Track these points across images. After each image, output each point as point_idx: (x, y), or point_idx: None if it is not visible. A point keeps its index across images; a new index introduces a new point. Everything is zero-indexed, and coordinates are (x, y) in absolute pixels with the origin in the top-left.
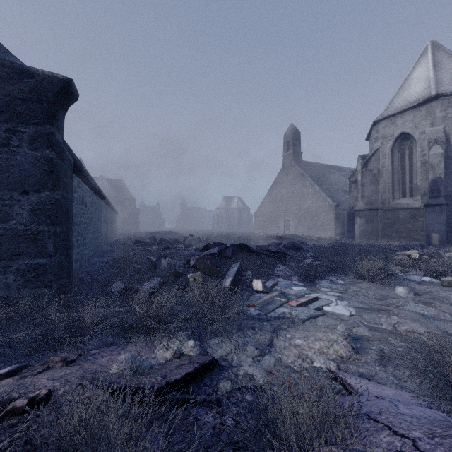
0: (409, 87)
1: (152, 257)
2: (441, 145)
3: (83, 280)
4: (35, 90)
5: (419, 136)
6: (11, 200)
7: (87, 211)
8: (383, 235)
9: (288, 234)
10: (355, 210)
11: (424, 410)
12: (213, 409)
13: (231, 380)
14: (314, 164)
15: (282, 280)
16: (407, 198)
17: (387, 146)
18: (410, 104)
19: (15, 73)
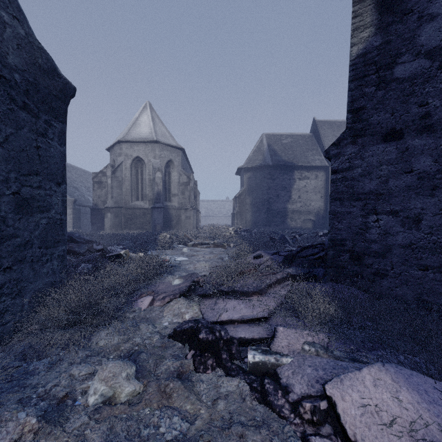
0: (140, 126)
1: None
2: (161, 172)
3: None
4: (63, 91)
5: (148, 162)
6: (50, 190)
7: None
8: (126, 227)
9: None
10: (106, 207)
11: None
12: None
13: None
14: None
15: None
16: (140, 201)
17: (128, 162)
18: (143, 140)
19: (50, 69)
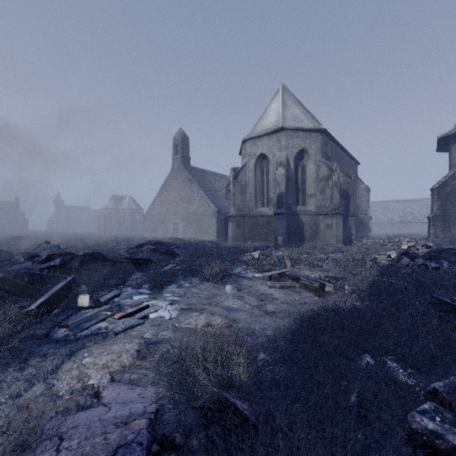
0: (267, 116)
1: None
2: (283, 167)
3: None
4: None
5: (272, 158)
6: None
7: None
8: (249, 238)
9: (172, 238)
10: (229, 216)
11: (135, 407)
12: None
13: None
14: (202, 170)
15: (129, 290)
16: (265, 207)
17: (252, 163)
18: (266, 131)
19: None
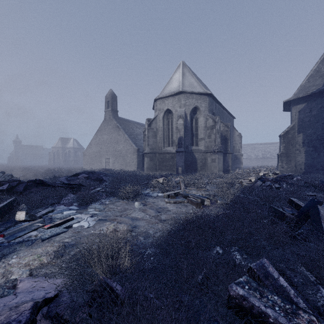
0: (171, 83)
1: None
2: (182, 119)
3: None
4: None
5: (175, 112)
6: None
7: None
8: (159, 168)
9: (103, 169)
10: (144, 153)
11: (38, 294)
12: None
13: None
14: (127, 120)
15: (61, 207)
16: (170, 147)
17: (161, 115)
18: (171, 93)
19: None
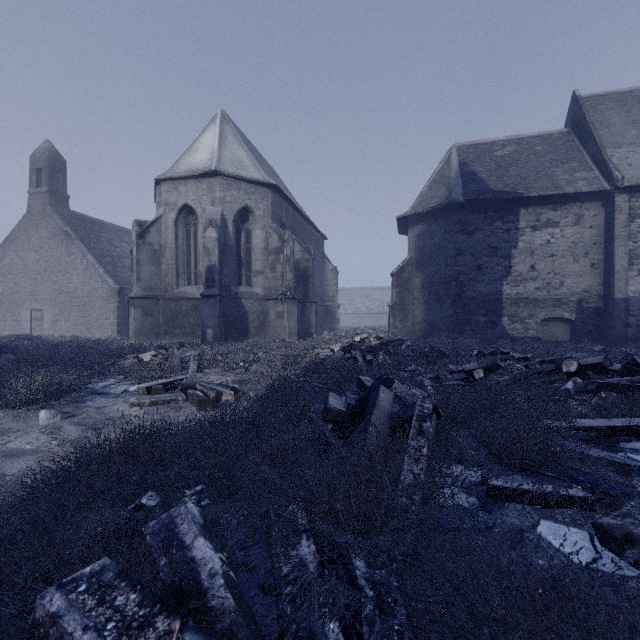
0: (196, 151)
1: None
2: (215, 228)
3: None
4: None
5: (201, 213)
6: None
7: None
8: (166, 332)
9: (11, 336)
10: (130, 298)
11: None
12: None
13: None
14: (96, 221)
15: None
16: (192, 286)
17: (170, 216)
18: (193, 172)
19: None
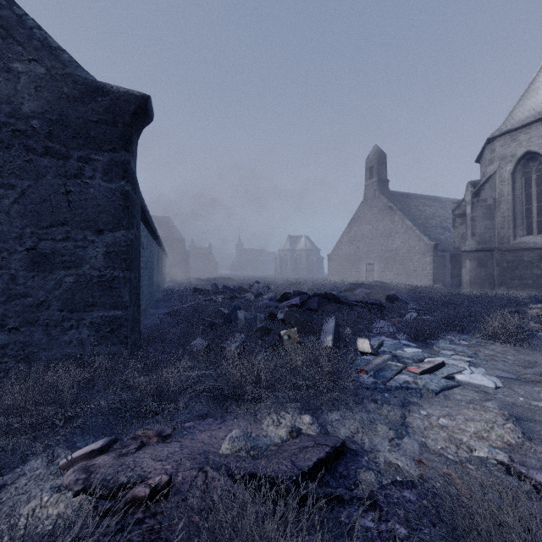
0: (536, 92)
1: (222, 308)
2: None
3: (153, 335)
4: (110, 110)
5: None
6: (84, 241)
7: (144, 254)
8: (501, 283)
9: (374, 281)
10: (463, 251)
11: None
12: (370, 511)
13: (373, 470)
14: (404, 194)
15: (386, 339)
16: (533, 236)
17: (506, 169)
18: (539, 115)
19: (88, 91)
